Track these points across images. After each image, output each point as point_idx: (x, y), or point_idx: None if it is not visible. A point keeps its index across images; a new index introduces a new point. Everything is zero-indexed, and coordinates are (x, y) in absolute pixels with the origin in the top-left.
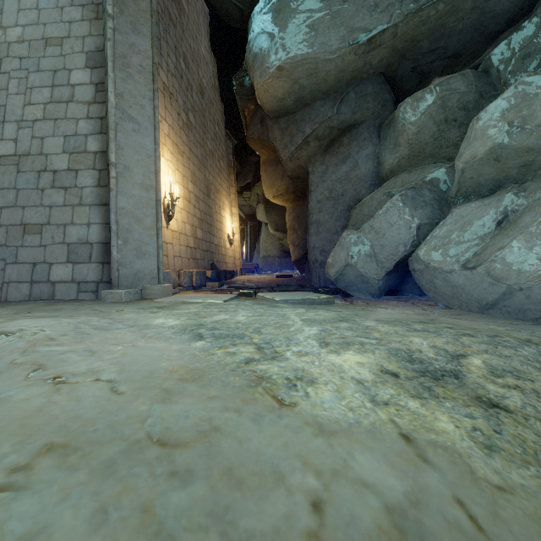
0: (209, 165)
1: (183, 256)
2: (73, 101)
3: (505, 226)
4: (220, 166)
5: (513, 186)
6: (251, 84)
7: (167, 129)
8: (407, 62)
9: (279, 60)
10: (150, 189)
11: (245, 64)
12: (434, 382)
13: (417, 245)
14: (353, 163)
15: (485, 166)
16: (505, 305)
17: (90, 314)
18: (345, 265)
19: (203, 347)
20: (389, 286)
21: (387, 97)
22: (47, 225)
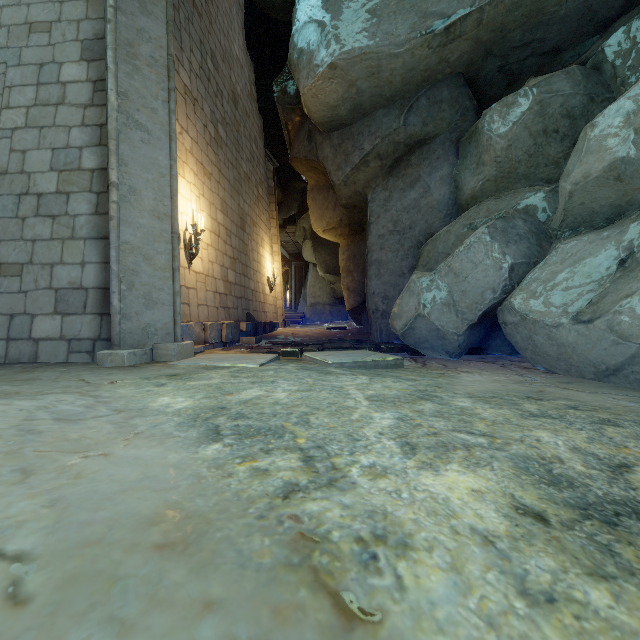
0: (244, 191)
1: (211, 304)
2: (64, 104)
3: (630, 267)
4: (257, 194)
5: (639, 213)
6: (296, 90)
7: (190, 144)
8: (492, 59)
9: (331, 55)
10: (164, 218)
11: (288, 63)
12: (610, 532)
13: (509, 291)
14: (424, 188)
15: (602, 188)
16: (635, 371)
17: (69, 389)
18: (415, 315)
19: (216, 456)
20: (471, 344)
21: (467, 104)
22: (29, 264)
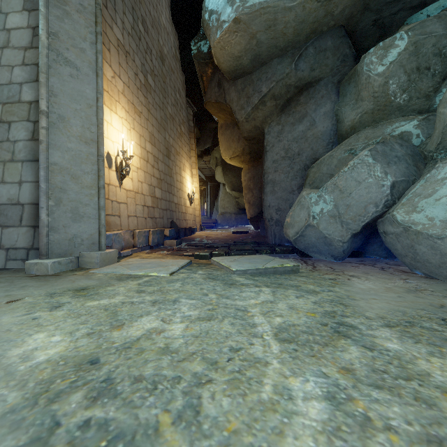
0: (169, 128)
1: (140, 216)
2: (8, 47)
3: None
4: (180, 131)
5: None
6: (208, 48)
7: (122, 87)
8: (369, 13)
9: (236, 11)
10: (91, 143)
11: (202, 23)
12: None
13: (391, 205)
14: (310, 122)
15: None
16: None
17: None
18: (306, 225)
19: None
20: (353, 249)
21: (347, 52)
22: None
